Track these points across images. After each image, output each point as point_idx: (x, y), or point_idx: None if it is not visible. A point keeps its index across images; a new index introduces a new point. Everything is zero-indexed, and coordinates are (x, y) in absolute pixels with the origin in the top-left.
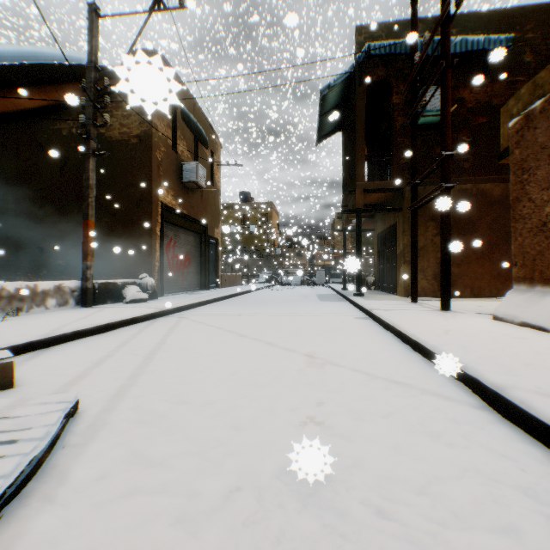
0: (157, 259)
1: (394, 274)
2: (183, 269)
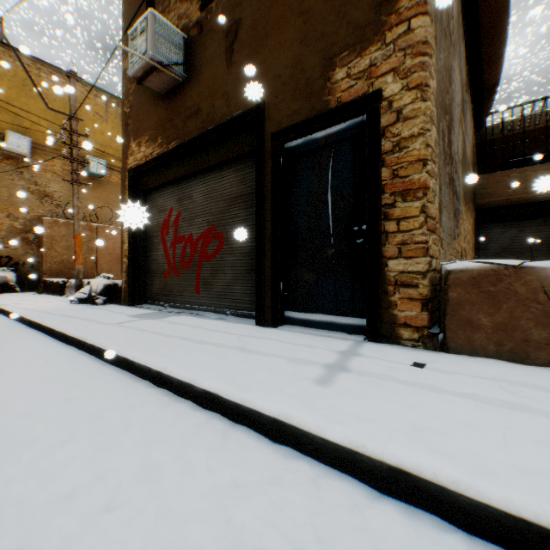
0: (127, 254)
1: None
2: (202, 262)
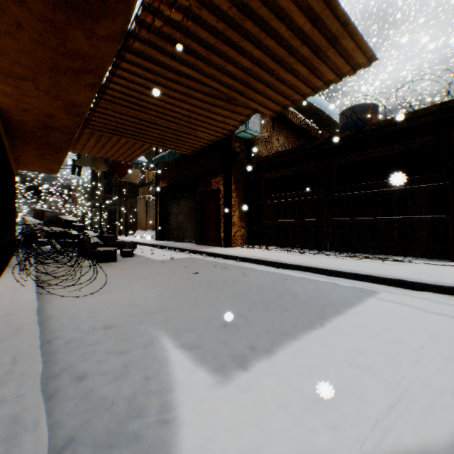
0: None
1: (115, 227)
2: None
